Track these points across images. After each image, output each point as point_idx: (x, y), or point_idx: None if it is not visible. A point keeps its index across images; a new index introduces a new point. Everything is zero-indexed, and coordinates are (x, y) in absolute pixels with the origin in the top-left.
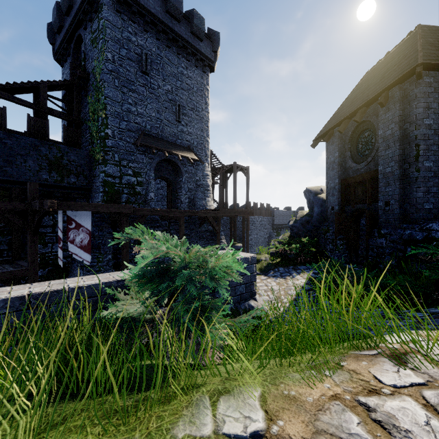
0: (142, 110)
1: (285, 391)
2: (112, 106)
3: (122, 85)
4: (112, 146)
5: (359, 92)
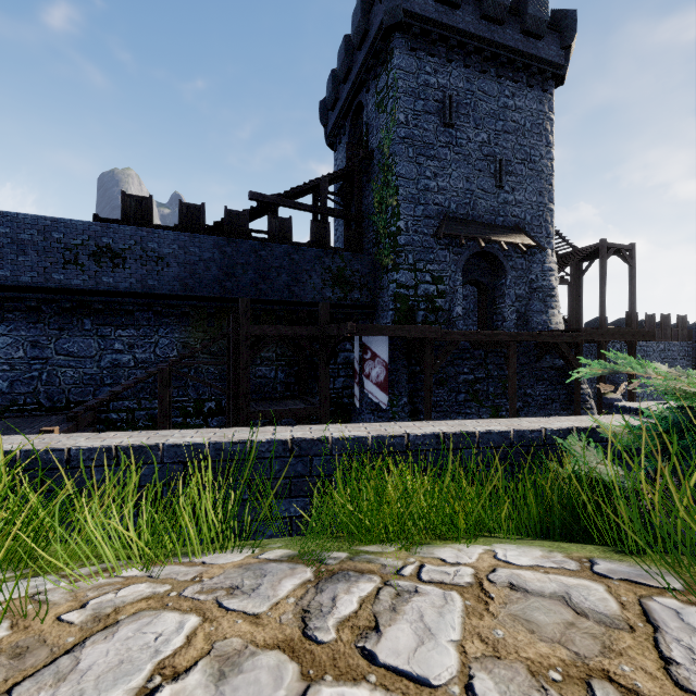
0: (444, 182)
1: None
2: (404, 188)
3: (417, 154)
4: (405, 244)
5: None
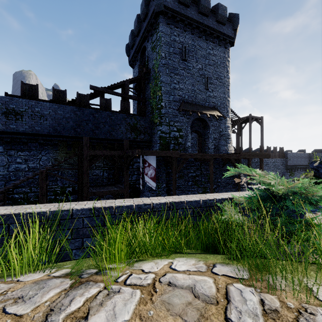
0: (182, 86)
1: None
2: (164, 87)
3: (170, 72)
4: (165, 113)
5: None
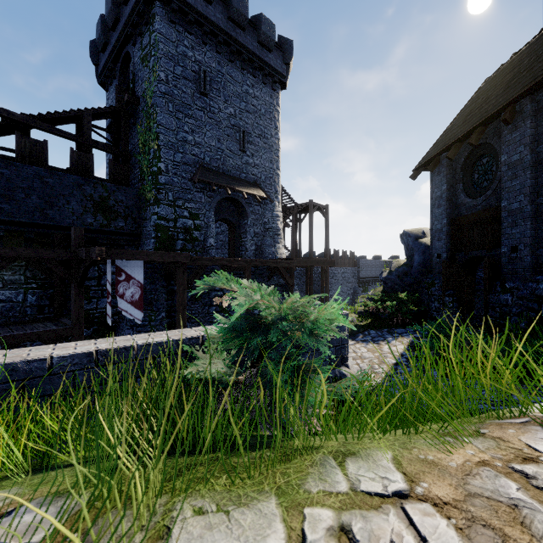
0: (200, 138)
1: (420, 455)
2: (165, 135)
3: (177, 110)
4: (166, 183)
5: (475, 107)
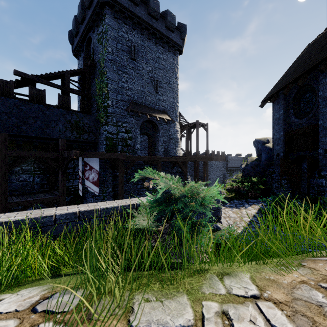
0: (131, 85)
1: (266, 276)
2: (111, 84)
3: (118, 69)
4: (112, 112)
5: (301, 62)
